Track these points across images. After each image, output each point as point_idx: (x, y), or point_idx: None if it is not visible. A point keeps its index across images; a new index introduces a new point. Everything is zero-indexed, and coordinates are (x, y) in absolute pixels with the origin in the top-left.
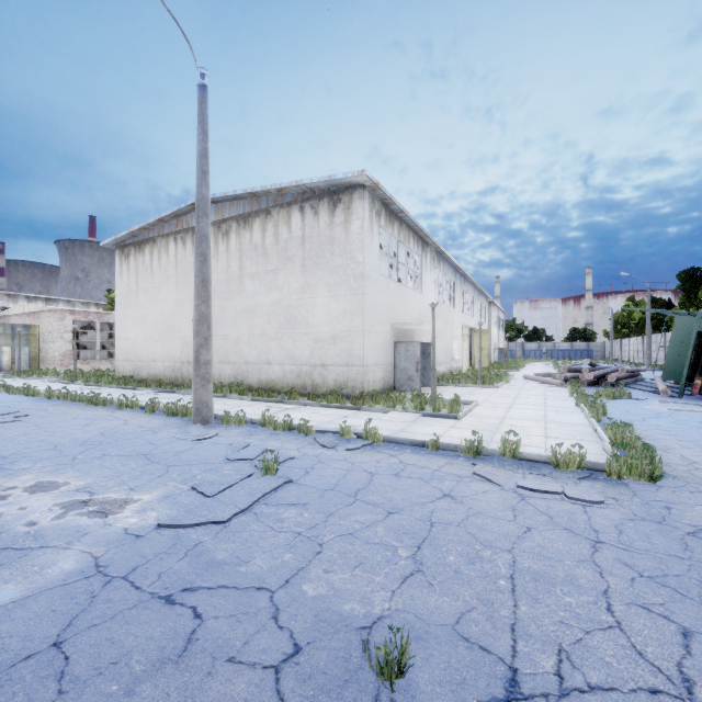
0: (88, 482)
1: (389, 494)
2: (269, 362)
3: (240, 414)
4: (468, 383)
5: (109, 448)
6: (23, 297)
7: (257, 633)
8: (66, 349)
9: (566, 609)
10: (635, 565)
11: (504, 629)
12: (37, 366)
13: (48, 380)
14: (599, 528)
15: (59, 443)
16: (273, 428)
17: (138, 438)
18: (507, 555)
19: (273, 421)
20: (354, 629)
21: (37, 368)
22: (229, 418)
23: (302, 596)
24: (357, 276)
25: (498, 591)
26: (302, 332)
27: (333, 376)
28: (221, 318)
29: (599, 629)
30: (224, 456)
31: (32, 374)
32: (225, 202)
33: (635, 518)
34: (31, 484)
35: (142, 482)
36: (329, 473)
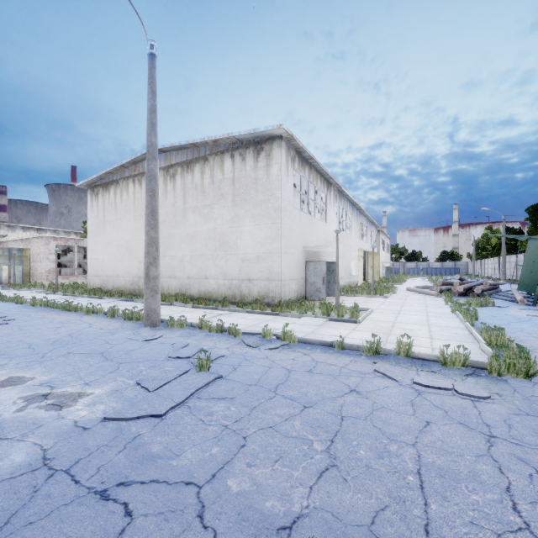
0: (51, 377)
1: (304, 389)
2: (206, 277)
3: (183, 318)
4: (364, 294)
5: (73, 347)
6: (19, 228)
7: (182, 533)
8: (50, 267)
9: (474, 508)
10: (530, 460)
11: (418, 530)
12: (29, 281)
13: (36, 291)
14: (490, 422)
15: (34, 343)
16: (208, 330)
17: (99, 338)
18: (412, 449)
19: (208, 325)
20: (275, 532)
21: (29, 281)
22: (173, 322)
23: (226, 492)
24: (276, 209)
25: (408, 488)
26: (232, 254)
27: (257, 288)
28: (169, 243)
29: (510, 531)
30: (166, 354)
31: (24, 286)
32: (172, 151)
33: (520, 413)
34: (3, 379)
35: (96, 377)
36: (253, 369)
